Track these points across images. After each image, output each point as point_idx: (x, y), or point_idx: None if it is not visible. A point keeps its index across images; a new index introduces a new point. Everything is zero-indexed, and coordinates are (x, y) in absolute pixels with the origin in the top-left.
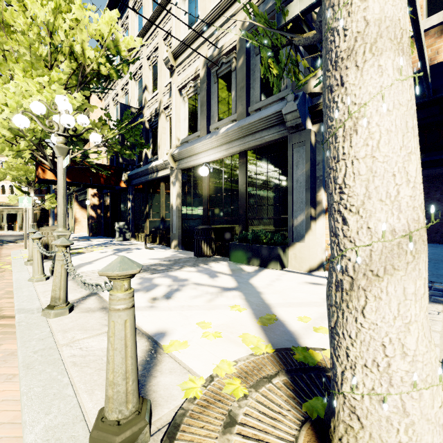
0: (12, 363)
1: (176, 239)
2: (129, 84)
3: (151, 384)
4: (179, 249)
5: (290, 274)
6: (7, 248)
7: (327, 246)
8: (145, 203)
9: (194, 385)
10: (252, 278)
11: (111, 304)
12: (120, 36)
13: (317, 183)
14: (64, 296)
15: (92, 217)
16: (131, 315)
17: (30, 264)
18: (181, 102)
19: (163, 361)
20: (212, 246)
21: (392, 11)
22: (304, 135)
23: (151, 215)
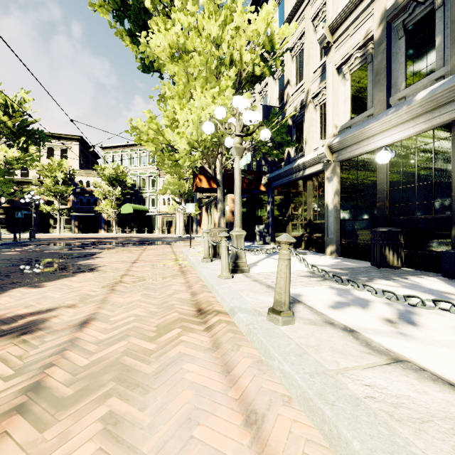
0: (269, 375)
1: (333, 244)
2: (267, 86)
3: None
4: (337, 256)
5: None
6: (175, 247)
7: None
8: (287, 205)
9: None
10: None
11: None
12: (275, 28)
13: None
14: (288, 301)
15: (230, 221)
16: None
17: (206, 261)
18: (338, 82)
19: None
20: (399, 254)
21: None
22: None
23: (295, 218)
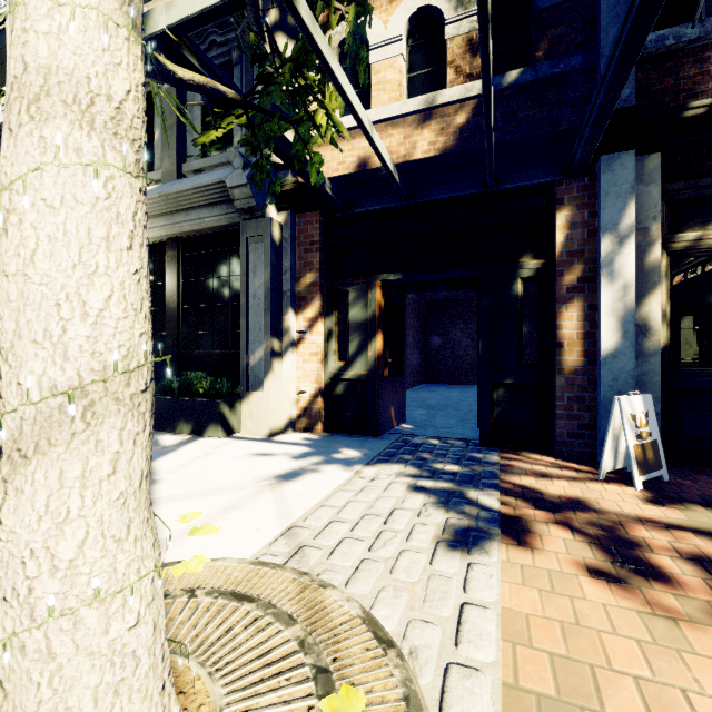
0: None
1: None
2: None
3: None
4: None
5: (236, 443)
6: None
7: (299, 395)
8: None
9: None
10: (163, 457)
11: None
12: None
13: (284, 300)
14: None
15: None
16: None
17: None
18: None
19: None
20: None
21: (74, 62)
22: (263, 225)
23: None
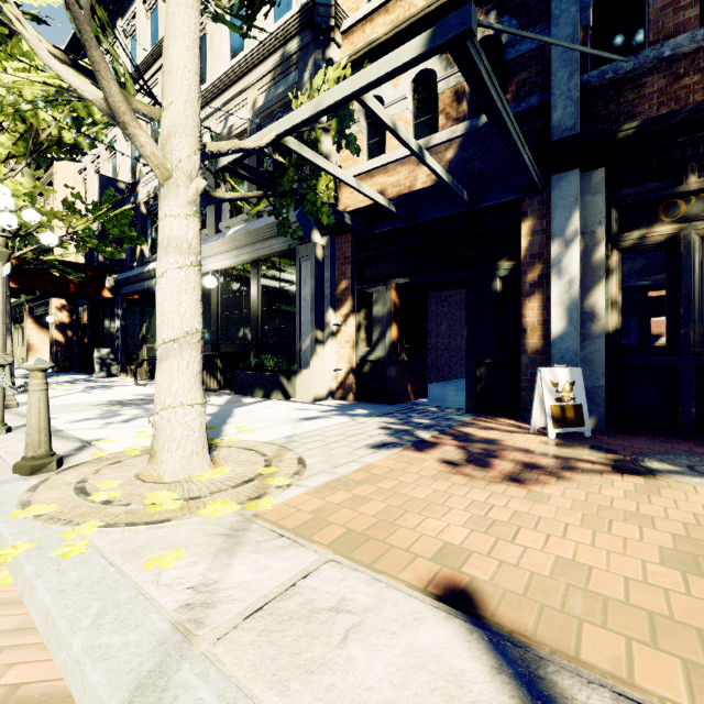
0: None
1: None
2: (117, 145)
3: (71, 457)
4: None
5: (290, 403)
6: None
7: (337, 372)
8: (141, 321)
9: (102, 453)
10: (241, 407)
11: (30, 387)
12: None
13: (326, 302)
14: (1, 416)
15: (58, 342)
16: (45, 395)
17: None
18: None
19: (88, 450)
20: (218, 377)
21: (176, 233)
22: (309, 248)
23: (150, 339)
